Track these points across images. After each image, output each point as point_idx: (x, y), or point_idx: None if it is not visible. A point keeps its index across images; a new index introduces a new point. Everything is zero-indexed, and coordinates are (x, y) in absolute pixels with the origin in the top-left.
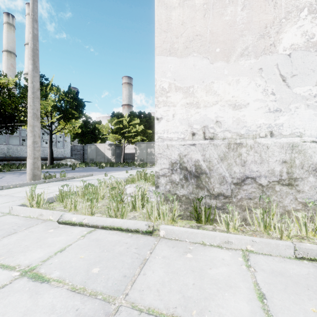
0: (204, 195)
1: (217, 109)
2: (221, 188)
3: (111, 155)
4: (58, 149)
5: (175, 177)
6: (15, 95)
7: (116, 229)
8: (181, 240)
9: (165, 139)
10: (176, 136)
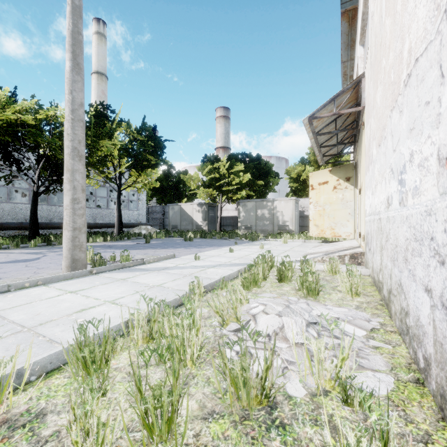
0: None
1: None
2: None
3: (201, 220)
4: (131, 211)
5: None
6: None
7: None
8: None
9: None
10: None
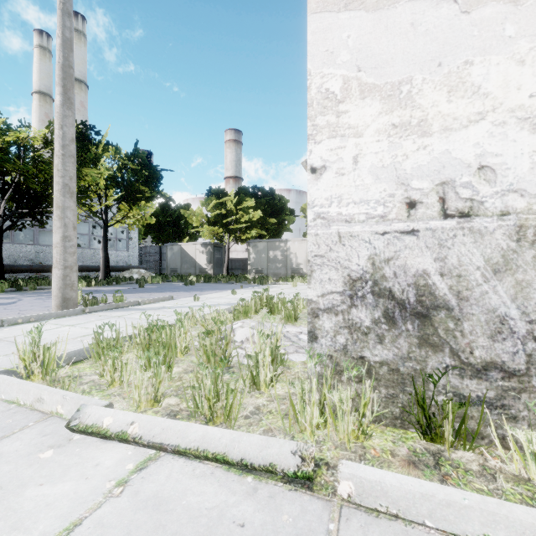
0: (442, 366)
1: (481, 135)
2: (494, 350)
3: (206, 262)
4: (119, 252)
5: (359, 315)
6: (45, 159)
7: (212, 459)
8: (408, 522)
9: (334, 219)
10: (362, 211)
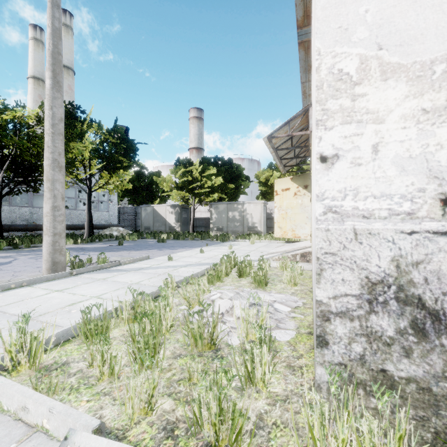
0: None
1: None
2: None
3: (174, 221)
4: (101, 212)
5: (380, 323)
6: (37, 135)
7: None
8: None
9: (348, 214)
10: (383, 206)
